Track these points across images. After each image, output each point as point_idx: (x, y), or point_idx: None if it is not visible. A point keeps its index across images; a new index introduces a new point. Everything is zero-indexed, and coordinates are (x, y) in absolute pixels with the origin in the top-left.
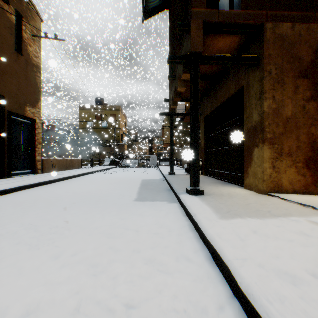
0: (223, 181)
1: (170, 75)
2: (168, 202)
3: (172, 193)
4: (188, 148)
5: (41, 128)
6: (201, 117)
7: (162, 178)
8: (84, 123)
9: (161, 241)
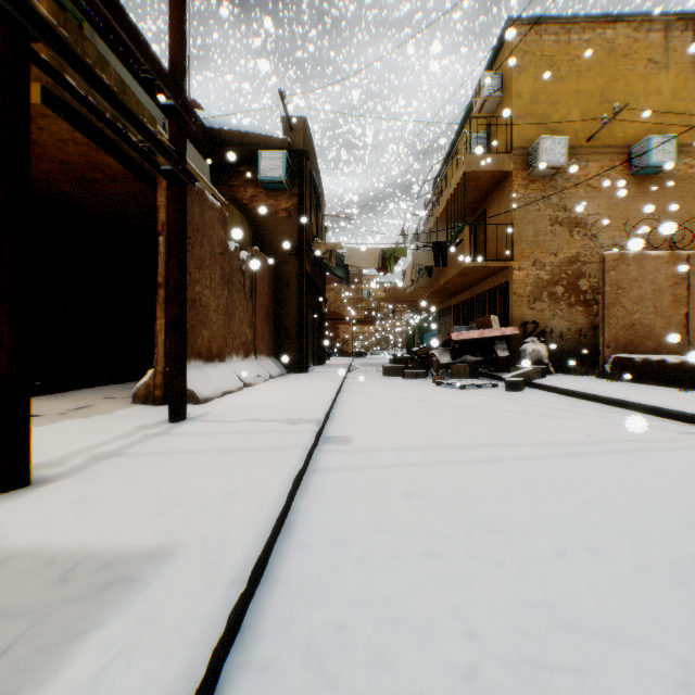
0: None
1: None
2: None
3: None
4: None
5: None
6: None
7: None
8: None
9: (377, 574)
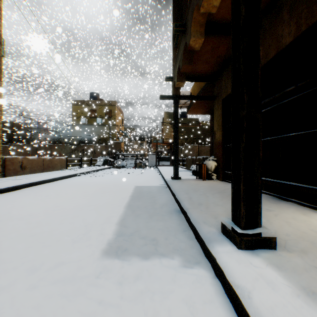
0: (263, 194)
1: (177, 24)
2: (182, 265)
3: (183, 222)
4: (190, 147)
5: (1, 117)
6: (216, 101)
7: (162, 183)
8: (77, 120)
9: None
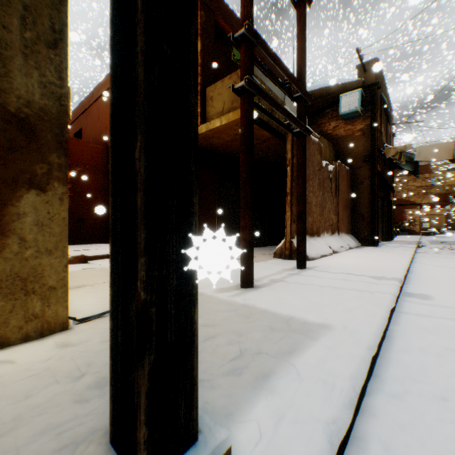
0: None
1: None
2: None
3: None
4: None
5: None
6: None
7: None
8: None
9: None
